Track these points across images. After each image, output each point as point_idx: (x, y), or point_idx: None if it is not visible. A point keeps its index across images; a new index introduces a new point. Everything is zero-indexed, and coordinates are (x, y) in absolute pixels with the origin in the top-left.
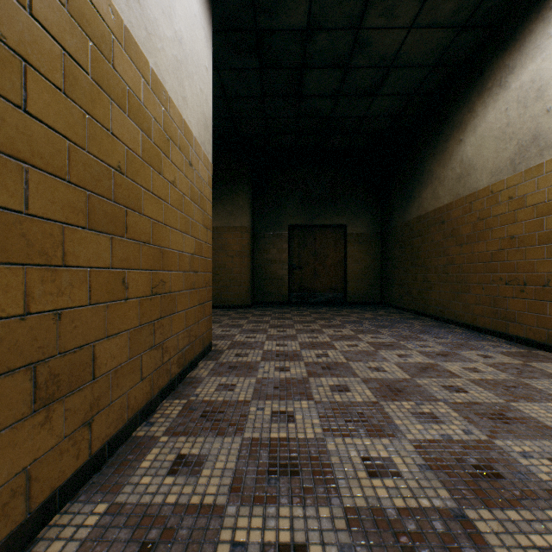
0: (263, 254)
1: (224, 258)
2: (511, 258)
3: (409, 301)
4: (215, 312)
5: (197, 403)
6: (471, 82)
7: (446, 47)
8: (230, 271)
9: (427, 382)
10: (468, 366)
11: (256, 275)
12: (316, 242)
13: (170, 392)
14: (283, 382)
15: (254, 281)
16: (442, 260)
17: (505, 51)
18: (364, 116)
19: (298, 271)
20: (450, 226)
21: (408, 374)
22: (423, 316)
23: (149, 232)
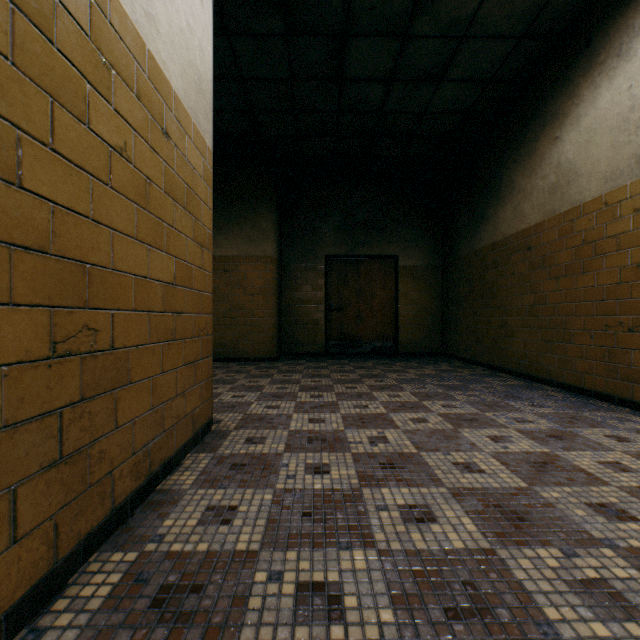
0: (293, 292)
1: (242, 296)
2: (637, 294)
3: (480, 352)
4: (229, 367)
5: (156, 560)
6: (573, 57)
7: (541, 8)
8: (250, 313)
9: (558, 496)
10: (606, 460)
11: (284, 319)
12: (361, 277)
13: (112, 532)
14: (319, 500)
15: (282, 326)
16: (528, 299)
17: (629, 6)
18: (424, 111)
19: (338, 313)
20: (541, 253)
21: (520, 478)
22: (501, 372)
23: (44, 228)
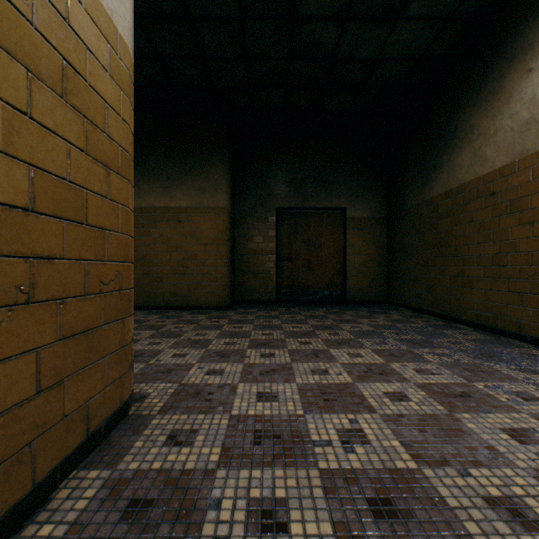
0: (246, 243)
1: (196, 246)
2: None
3: (431, 301)
4: (180, 317)
5: None
6: None
7: None
8: (203, 263)
9: None
10: None
11: (237, 268)
12: (310, 229)
13: None
14: None
15: (235, 275)
16: (491, 247)
17: None
18: (377, 57)
19: (288, 263)
20: (508, 198)
21: None
22: (457, 323)
23: None
